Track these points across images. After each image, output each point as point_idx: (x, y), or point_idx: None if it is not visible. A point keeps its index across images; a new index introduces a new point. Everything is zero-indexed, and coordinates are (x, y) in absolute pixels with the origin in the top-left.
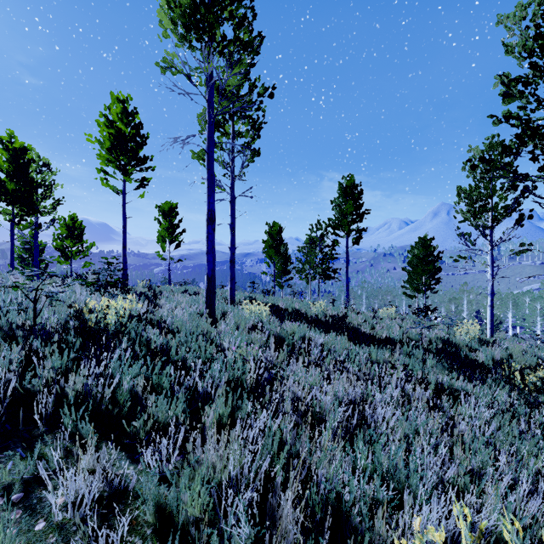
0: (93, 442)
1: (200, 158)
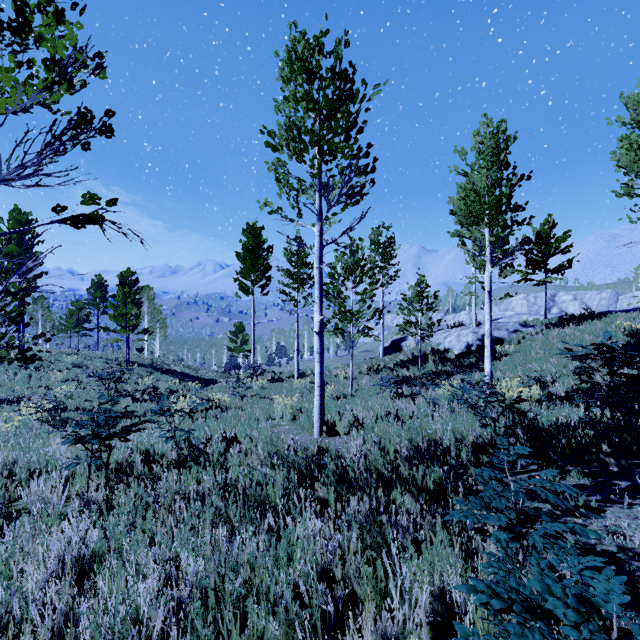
0: None
1: None
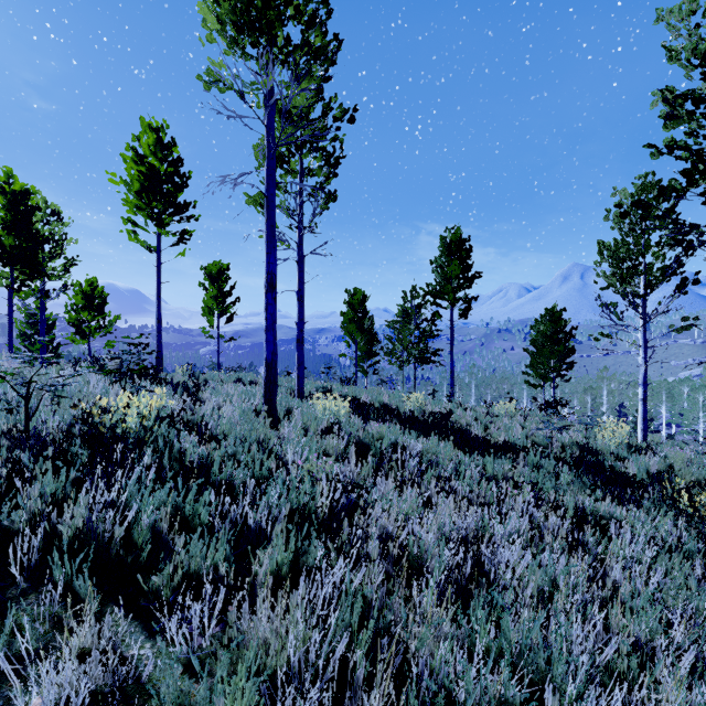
0: (90, 610)
1: (257, 204)
